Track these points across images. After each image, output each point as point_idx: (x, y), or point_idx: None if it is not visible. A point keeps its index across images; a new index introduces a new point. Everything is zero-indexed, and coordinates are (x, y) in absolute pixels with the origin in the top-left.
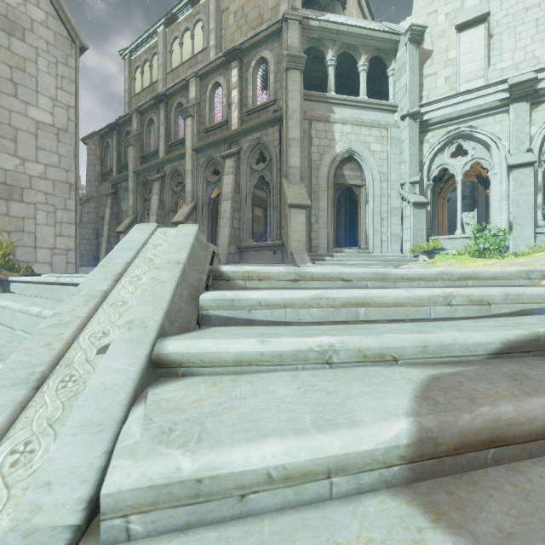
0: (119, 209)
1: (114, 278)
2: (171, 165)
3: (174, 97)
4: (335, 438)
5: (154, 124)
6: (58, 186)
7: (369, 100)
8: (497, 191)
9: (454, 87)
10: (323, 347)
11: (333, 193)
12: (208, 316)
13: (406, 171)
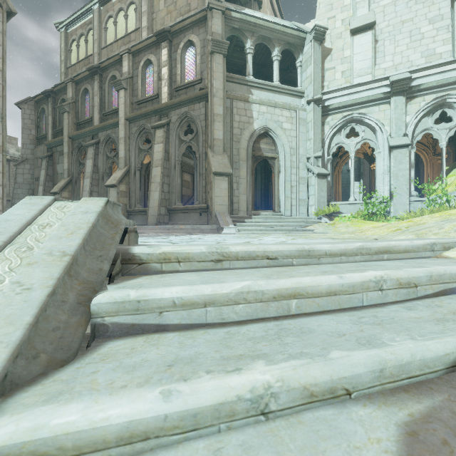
0: (54, 171)
1: None
2: (105, 132)
3: (108, 70)
4: None
5: (89, 94)
6: None
7: (281, 85)
8: (381, 166)
9: (348, 80)
10: (256, 391)
11: (251, 164)
12: (103, 325)
13: (311, 147)
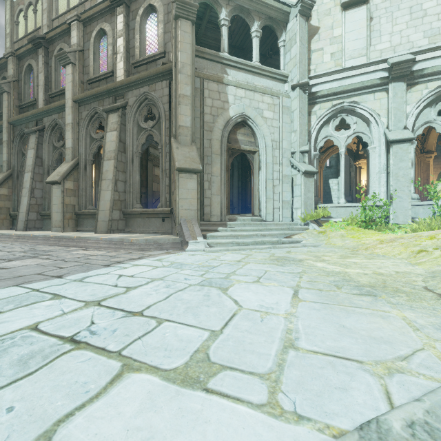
0: None
1: None
2: (51, 117)
3: (55, 42)
4: None
5: (33, 71)
6: None
7: (262, 66)
8: (377, 164)
9: (339, 63)
10: None
11: (226, 158)
12: None
13: (297, 140)
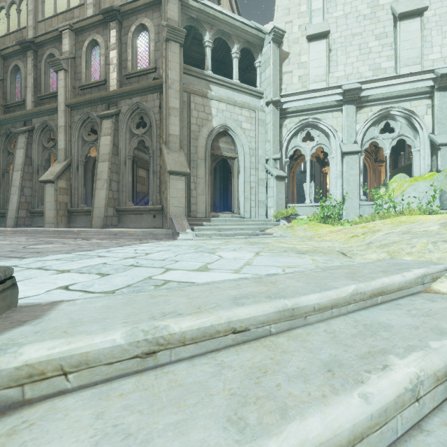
0: None
1: None
2: (41, 119)
3: (44, 47)
4: None
5: (20, 72)
6: None
7: (240, 84)
8: (334, 171)
9: (305, 85)
10: None
11: (210, 163)
12: None
13: (270, 149)
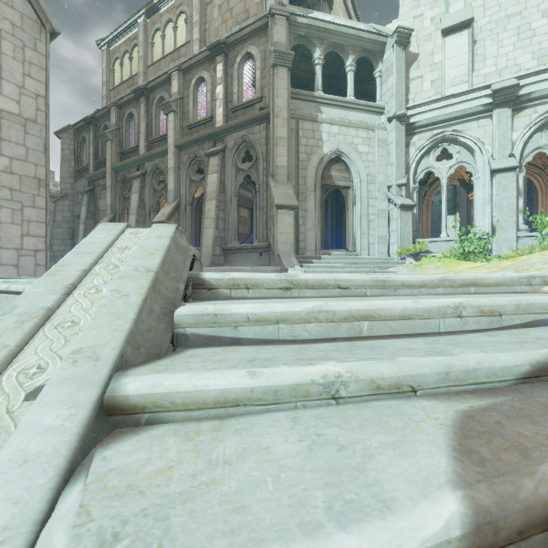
0: (96, 207)
1: (64, 291)
2: (152, 162)
3: (155, 91)
4: (363, 540)
5: (134, 119)
6: (25, 182)
7: (356, 100)
8: (481, 194)
9: (439, 91)
10: (328, 378)
11: (320, 194)
12: (185, 335)
13: (393, 173)
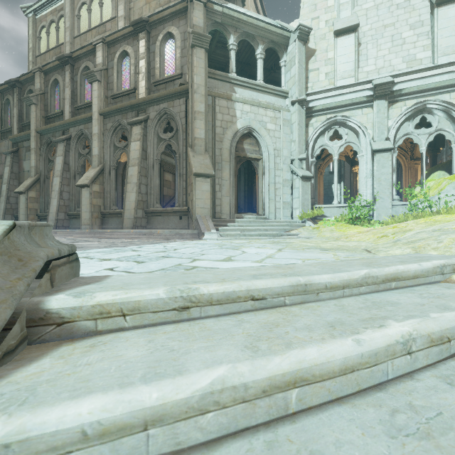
0: (20, 168)
1: None
2: (77, 128)
3: (80, 60)
4: None
5: (59, 85)
6: None
7: (265, 84)
8: (364, 170)
9: (332, 82)
10: None
11: (234, 165)
12: None
13: (295, 149)
